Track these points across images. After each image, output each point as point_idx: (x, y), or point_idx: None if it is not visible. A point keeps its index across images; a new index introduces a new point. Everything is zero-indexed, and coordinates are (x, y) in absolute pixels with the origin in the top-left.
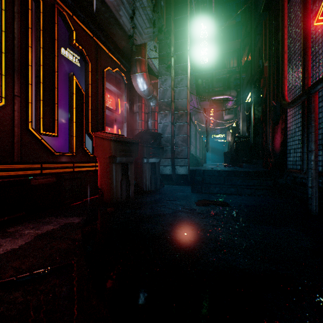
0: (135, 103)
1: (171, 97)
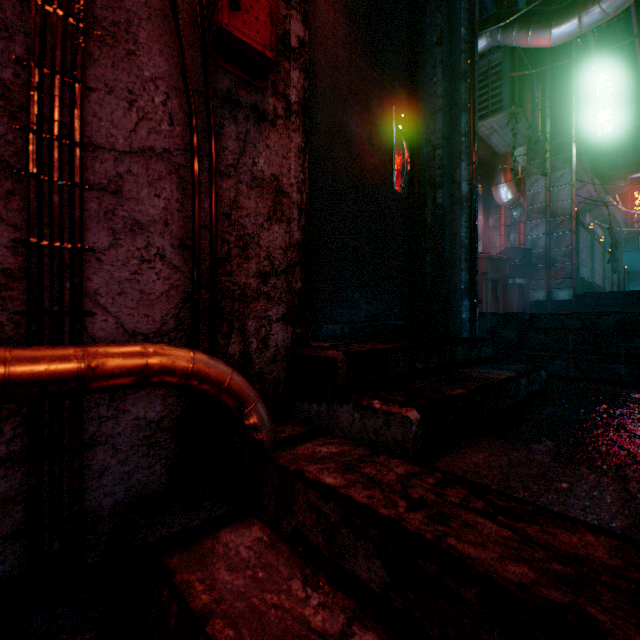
0: (491, 215)
1: (545, 201)
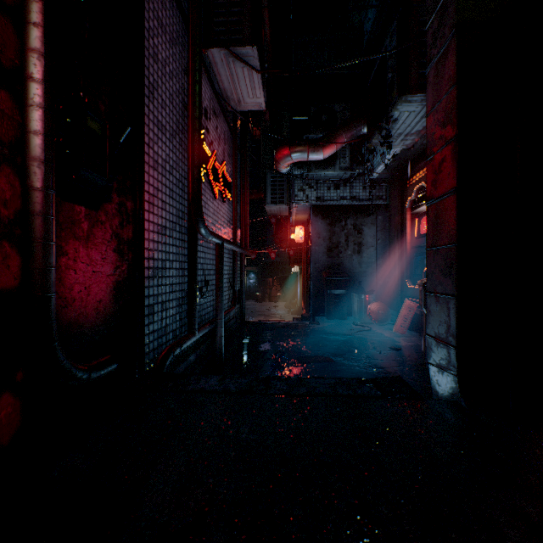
0: None
1: None
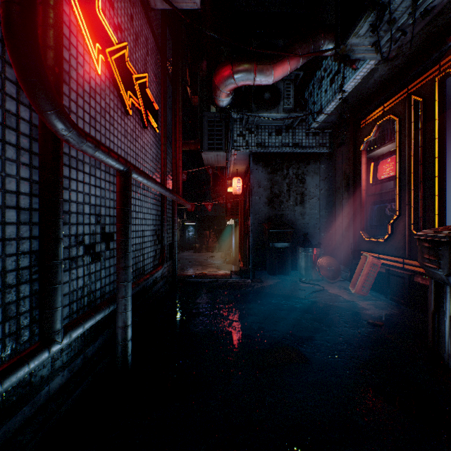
0: None
1: None
